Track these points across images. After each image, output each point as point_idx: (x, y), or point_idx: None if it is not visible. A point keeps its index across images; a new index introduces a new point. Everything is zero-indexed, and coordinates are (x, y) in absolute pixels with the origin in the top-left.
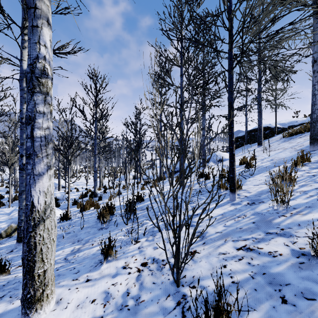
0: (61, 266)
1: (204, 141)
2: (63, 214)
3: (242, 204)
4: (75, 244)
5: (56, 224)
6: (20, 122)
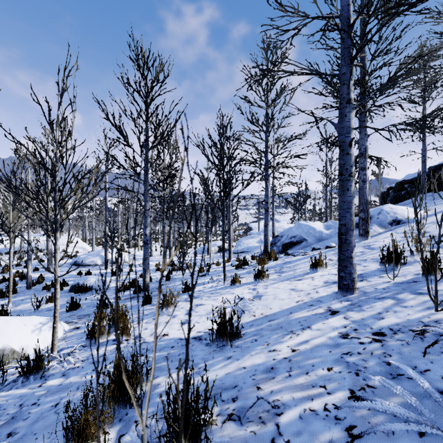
0: None
1: (365, 182)
2: (27, 361)
3: None
4: None
5: None
6: None
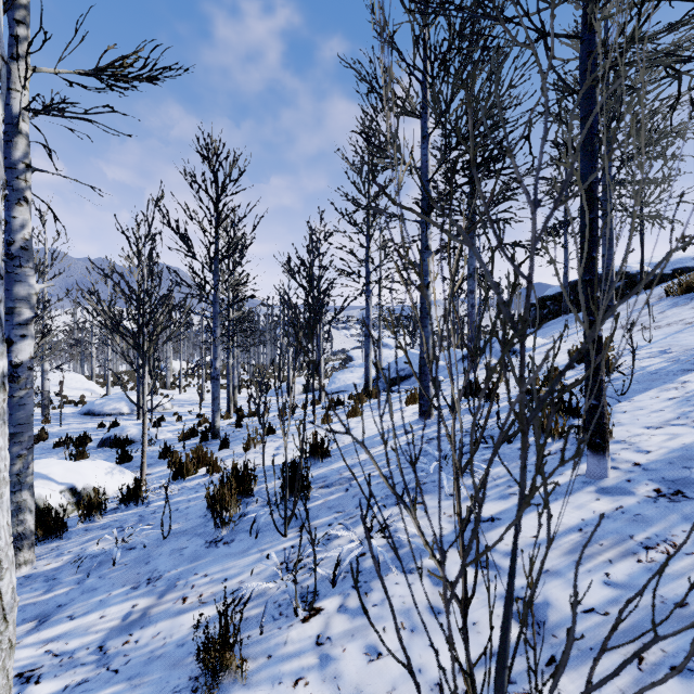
0: (82, 681)
1: (474, 307)
2: (127, 489)
3: (639, 496)
4: (139, 593)
5: (15, 599)
6: (5, 255)
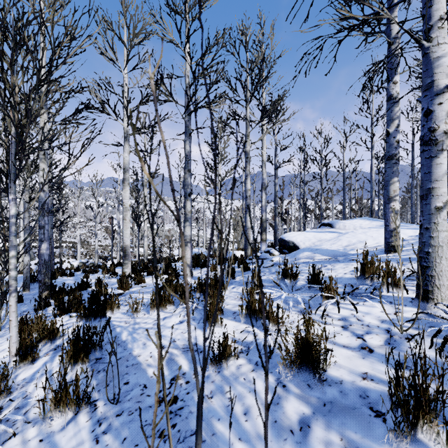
0: None
1: None
2: None
3: None
4: None
5: None
6: None
